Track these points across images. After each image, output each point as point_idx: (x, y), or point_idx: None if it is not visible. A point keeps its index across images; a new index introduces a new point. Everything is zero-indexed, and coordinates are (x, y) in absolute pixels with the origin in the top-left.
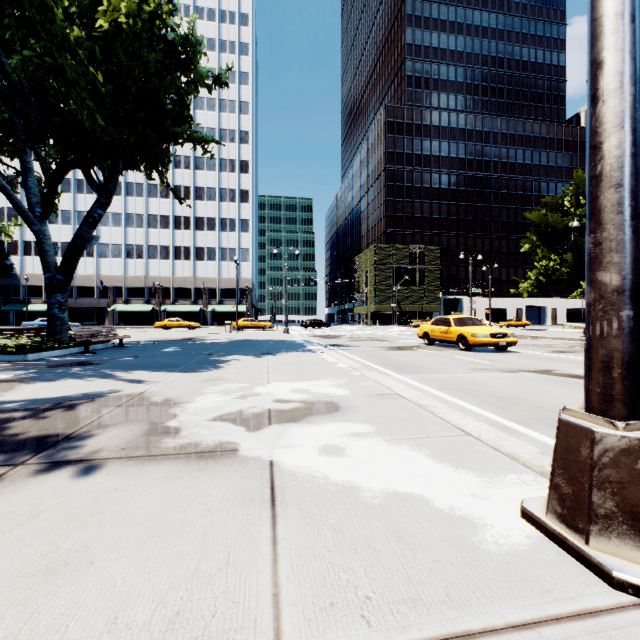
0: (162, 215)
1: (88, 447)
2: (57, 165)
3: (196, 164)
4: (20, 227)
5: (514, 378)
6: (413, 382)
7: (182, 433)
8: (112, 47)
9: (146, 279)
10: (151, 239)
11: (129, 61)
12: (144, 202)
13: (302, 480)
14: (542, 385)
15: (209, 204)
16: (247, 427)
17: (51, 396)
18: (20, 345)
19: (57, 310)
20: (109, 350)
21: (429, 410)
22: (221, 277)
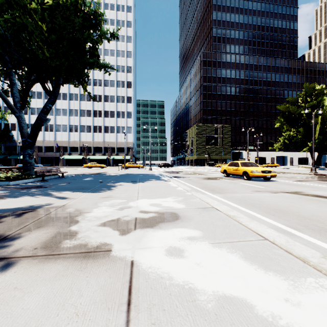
0: (87, 110)
1: (13, 246)
2: (26, 80)
3: (104, 83)
4: (11, 115)
5: (280, 197)
6: (221, 199)
7: (78, 235)
8: (54, 14)
9: (79, 142)
10: (82, 122)
11: (64, 22)
12: (78, 103)
13: (153, 281)
14: (298, 201)
15: (111, 104)
16: (120, 231)
17: (10, 207)
18: (7, 176)
19: (28, 158)
20: (55, 179)
21: (235, 219)
22: (117, 141)
